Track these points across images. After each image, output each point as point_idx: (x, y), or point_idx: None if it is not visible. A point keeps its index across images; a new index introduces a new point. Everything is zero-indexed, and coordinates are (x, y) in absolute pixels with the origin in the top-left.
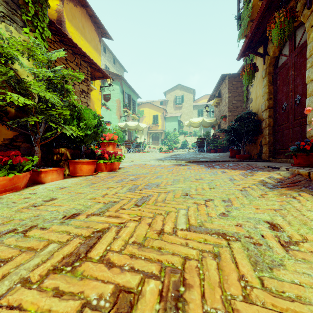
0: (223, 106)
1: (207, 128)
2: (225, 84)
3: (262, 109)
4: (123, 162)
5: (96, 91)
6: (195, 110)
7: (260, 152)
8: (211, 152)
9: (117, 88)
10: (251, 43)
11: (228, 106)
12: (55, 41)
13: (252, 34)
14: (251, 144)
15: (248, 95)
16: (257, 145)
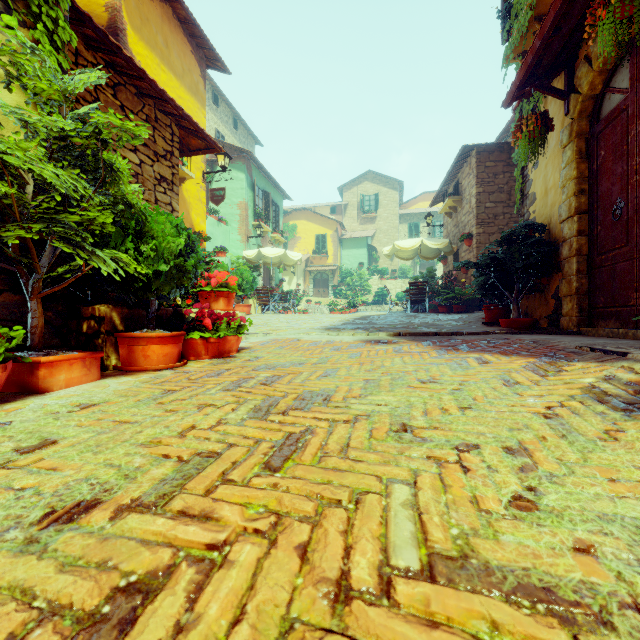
0: (466, 215)
1: (428, 262)
2: (469, 167)
3: (562, 216)
4: (251, 335)
5: (195, 183)
6: (404, 224)
7: (555, 312)
8: (439, 312)
9: (240, 178)
10: (537, 67)
11: (477, 213)
12: (95, 65)
13: (542, 44)
14: (532, 295)
15: (525, 186)
16: (549, 297)
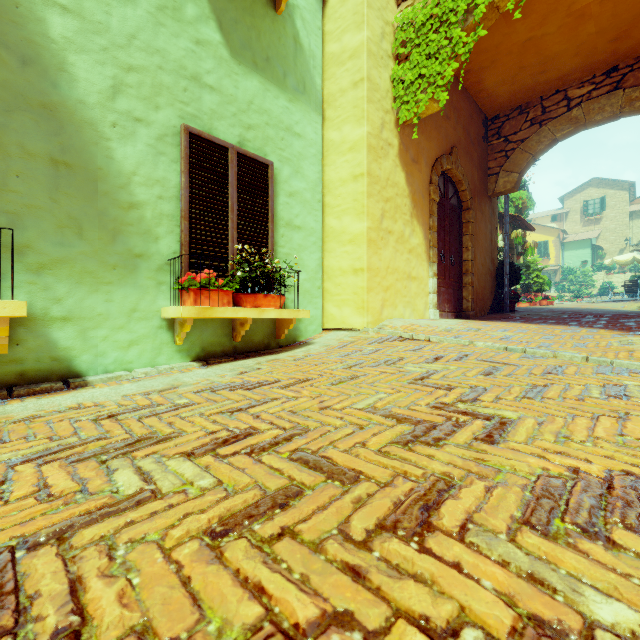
0: None
1: None
2: None
3: None
4: None
5: None
6: (636, 220)
7: None
8: None
9: None
10: None
11: None
12: None
13: None
14: None
15: None
16: None
